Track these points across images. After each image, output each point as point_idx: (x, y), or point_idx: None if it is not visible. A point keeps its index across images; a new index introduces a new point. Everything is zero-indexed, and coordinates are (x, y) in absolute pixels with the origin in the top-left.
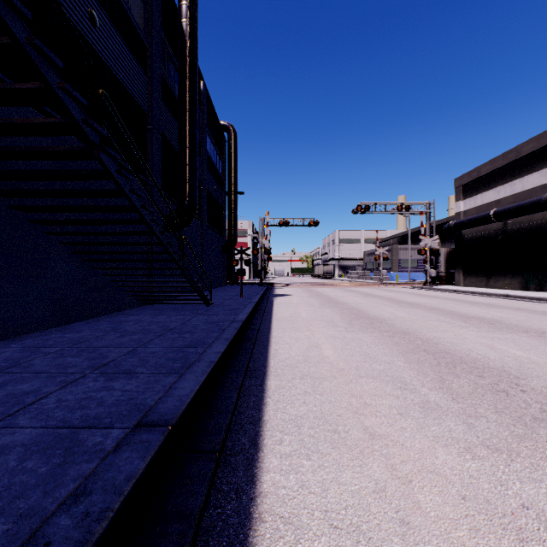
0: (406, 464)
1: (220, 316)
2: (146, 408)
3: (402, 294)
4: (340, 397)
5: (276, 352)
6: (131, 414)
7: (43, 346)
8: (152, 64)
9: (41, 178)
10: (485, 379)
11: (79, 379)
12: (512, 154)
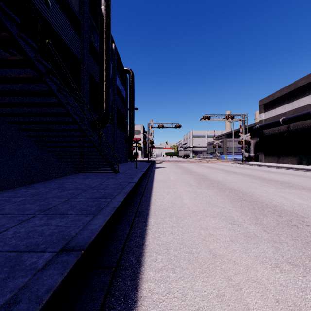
0: (237, 276)
1: (122, 179)
2: (69, 237)
3: (229, 167)
4: (194, 229)
5: (155, 201)
6: (59, 242)
7: (13, 197)
8: (83, 32)
9: (12, 95)
10: (283, 217)
11: (31, 218)
12: (292, 86)
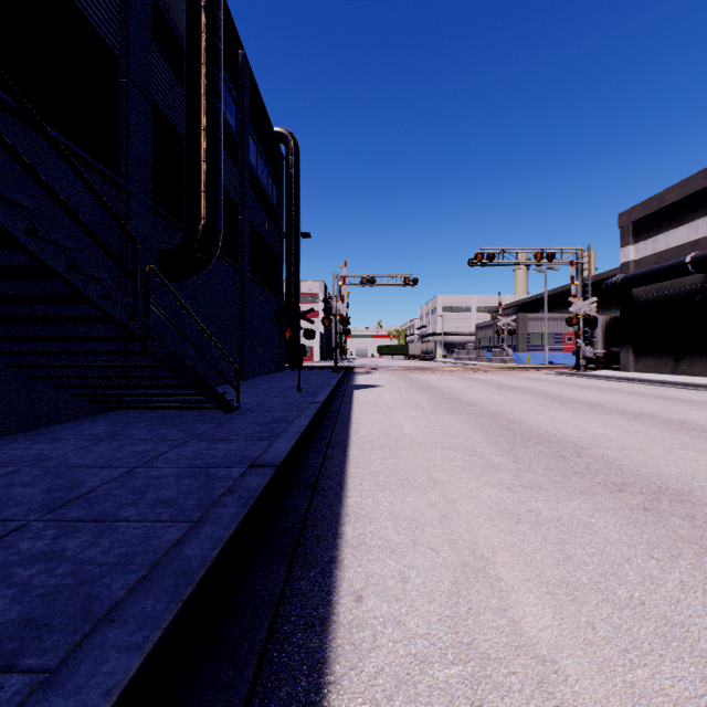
0: None
1: (234, 444)
2: None
3: (553, 384)
4: None
5: (358, 617)
6: None
7: None
8: None
9: None
10: None
11: None
12: None
